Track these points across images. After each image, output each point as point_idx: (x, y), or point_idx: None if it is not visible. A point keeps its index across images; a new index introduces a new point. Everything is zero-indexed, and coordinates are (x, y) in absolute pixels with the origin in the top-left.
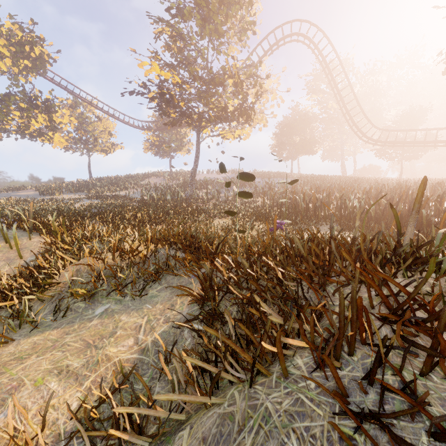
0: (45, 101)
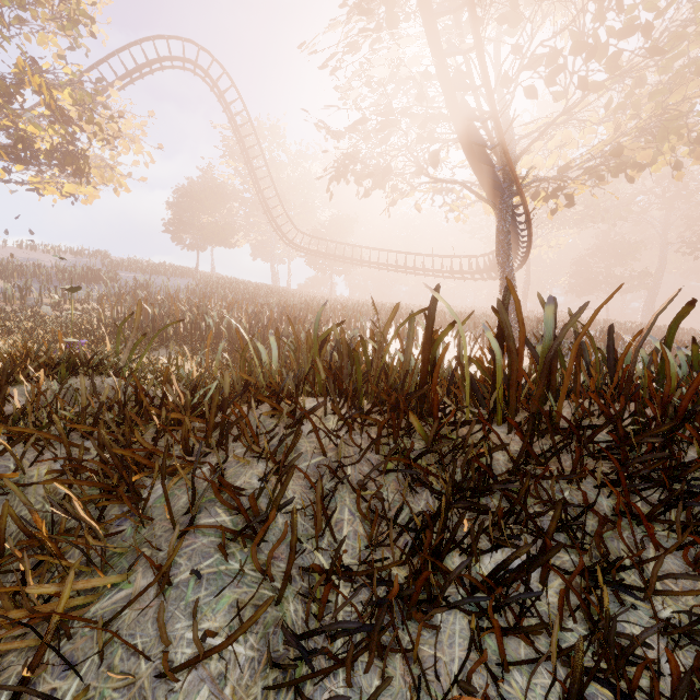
0: None
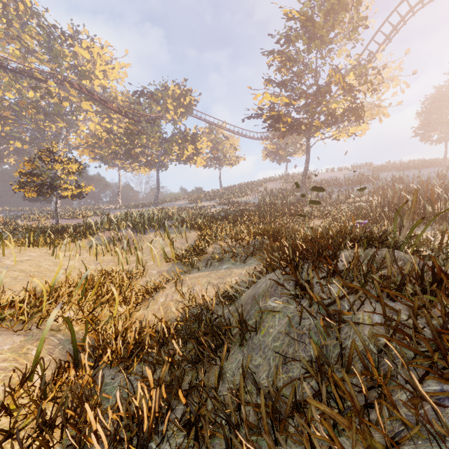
0: (192, 135)
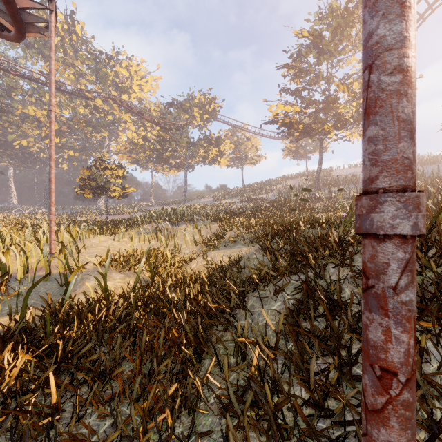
0: (216, 138)
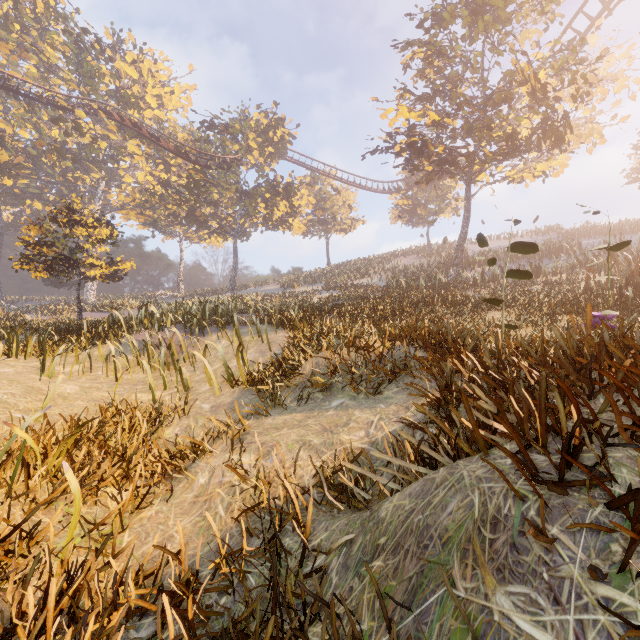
0: (286, 186)
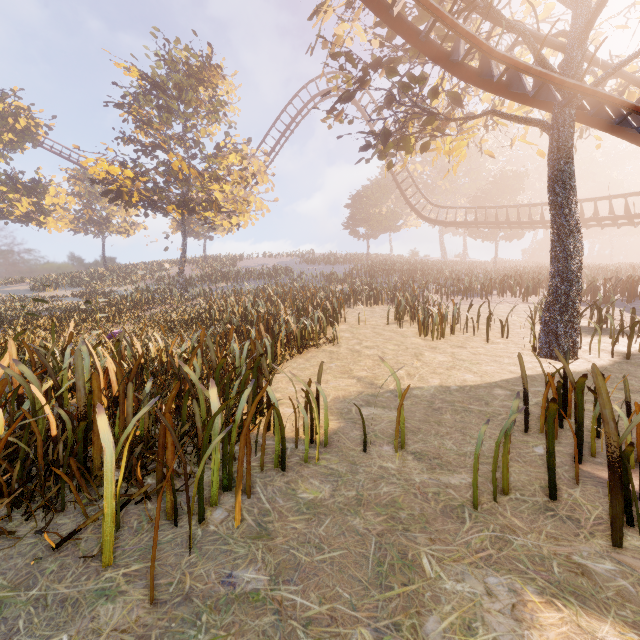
0: (31, 181)
